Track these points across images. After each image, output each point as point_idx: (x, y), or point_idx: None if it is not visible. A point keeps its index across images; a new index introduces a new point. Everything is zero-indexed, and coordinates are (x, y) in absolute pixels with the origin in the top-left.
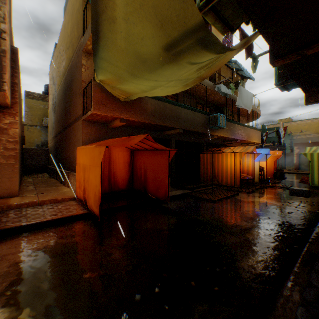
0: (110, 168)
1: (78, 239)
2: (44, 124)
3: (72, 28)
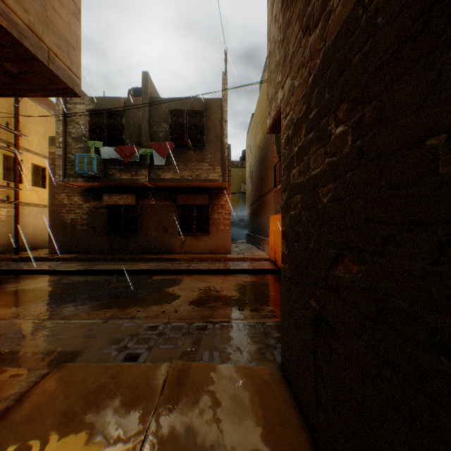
0: None
1: (269, 281)
2: (242, 191)
3: (266, 106)
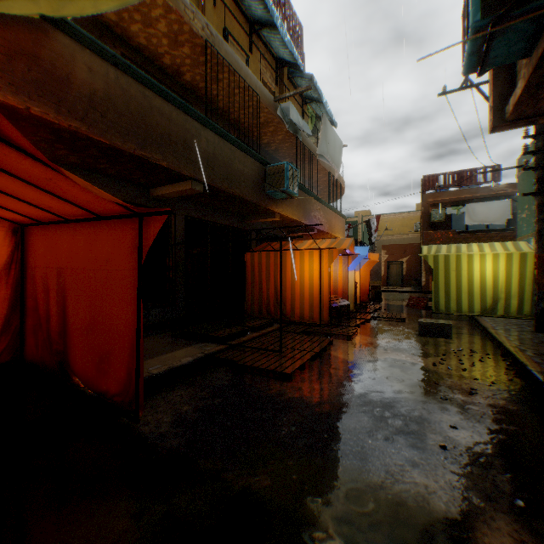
0: None
1: None
2: None
3: None
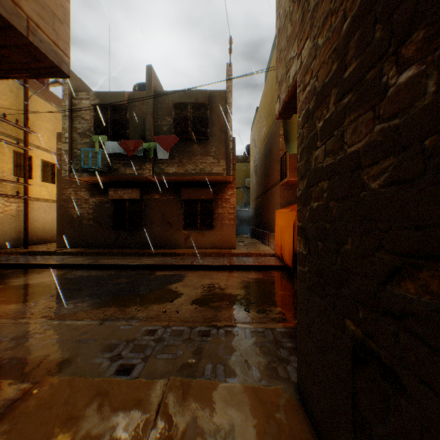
0: None
1: (276, 279)
2: (246, 186)
3: (271, 98)
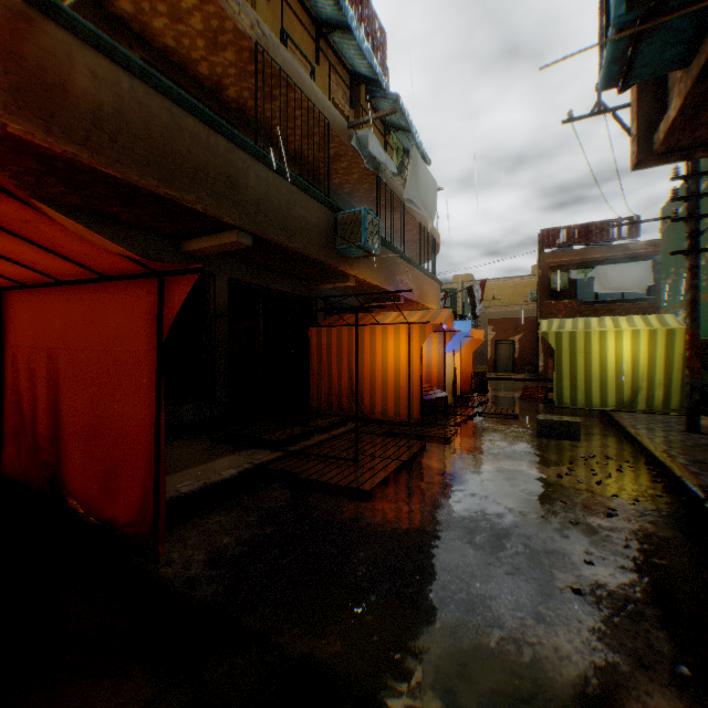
0: None
1: None
2: None
3: None
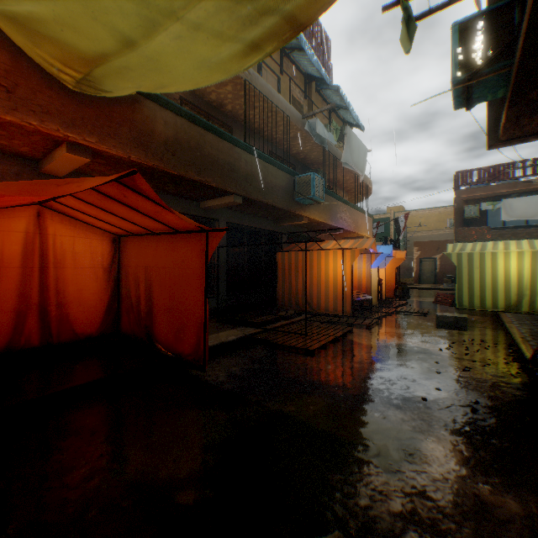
0: (48, 282)
1: None
2: None
3: None
